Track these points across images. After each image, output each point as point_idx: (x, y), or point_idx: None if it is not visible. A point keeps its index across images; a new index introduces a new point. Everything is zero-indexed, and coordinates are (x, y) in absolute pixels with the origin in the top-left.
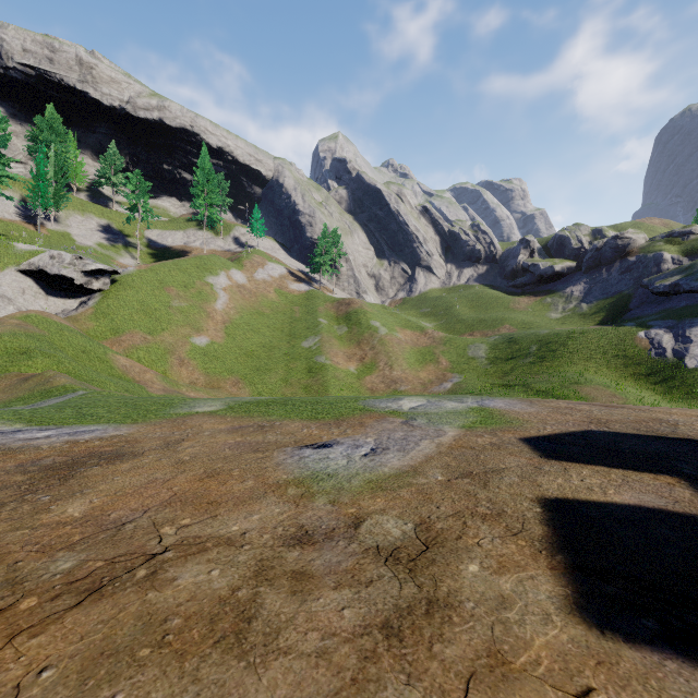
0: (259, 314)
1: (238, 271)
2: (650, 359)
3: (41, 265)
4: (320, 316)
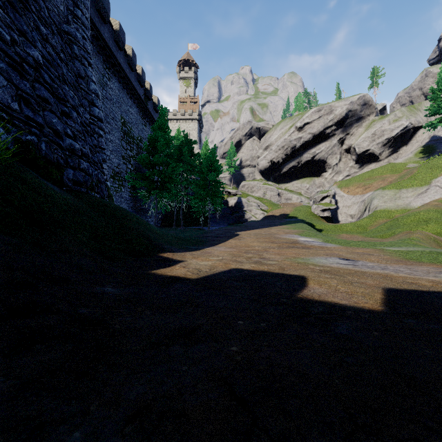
0: None
1: None
2: None
3: None
4: None
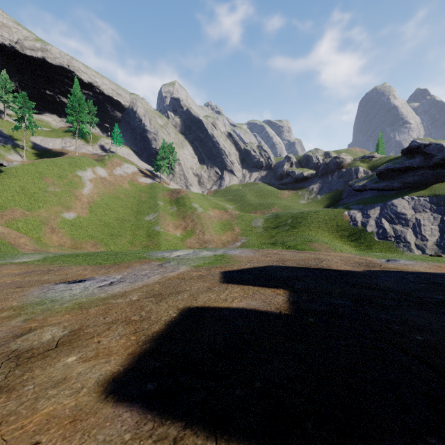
0: (115, 198)
1: (101, 168)
2: (350, 227)
3: None
4: (158, 200)
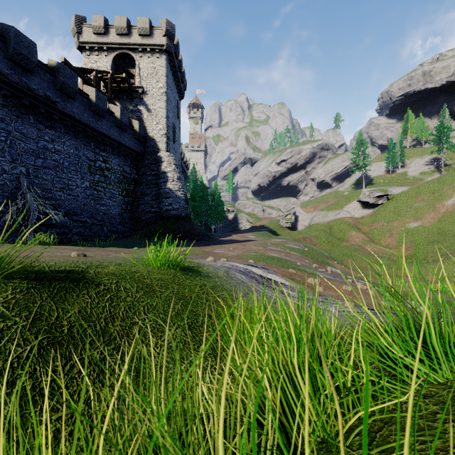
0: None
1: None
2: None
3: (360, 198)
4: None
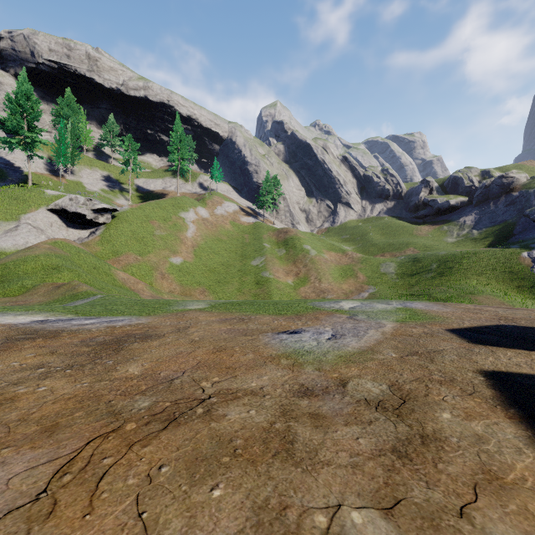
0: (218, 240)
1: (202, 208)
2: (532, 274)
3: (64, 205)
4: (264, 242)
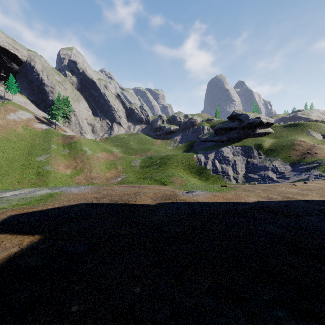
0: (6, 140)
1: None
2: (197, 165)
3: None
4: (52, 143)
